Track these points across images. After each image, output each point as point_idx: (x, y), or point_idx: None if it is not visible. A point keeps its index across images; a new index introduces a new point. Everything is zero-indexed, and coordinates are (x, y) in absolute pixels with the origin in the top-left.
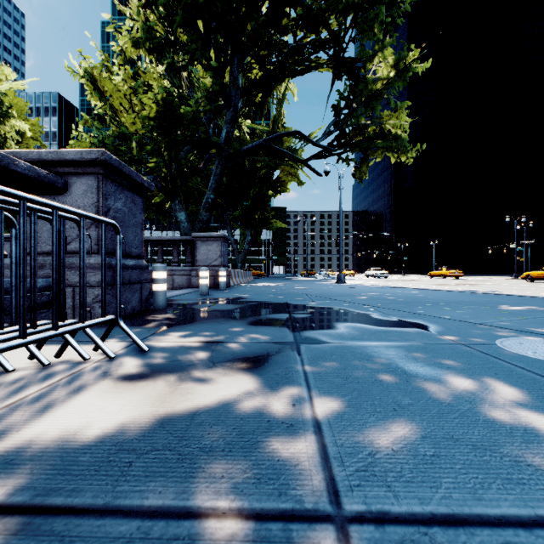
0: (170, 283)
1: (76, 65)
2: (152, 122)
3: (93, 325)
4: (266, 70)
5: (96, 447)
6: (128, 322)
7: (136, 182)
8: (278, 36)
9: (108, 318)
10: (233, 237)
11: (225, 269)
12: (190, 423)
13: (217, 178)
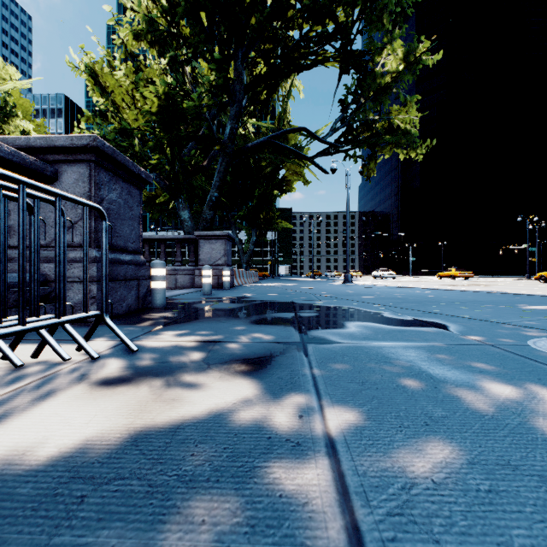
0: (173, 283)
1: (77, 59)
2: (154, 117)
3: (72, 320)
4: (271, 64)
5: (44, 473)
6: (123, 321)
7: (132, 172)
8: (283, 31)
9: (91, 313)
10: (238, 237)
11: (229, 269)
12: (171, 440)
13: (221, 176)
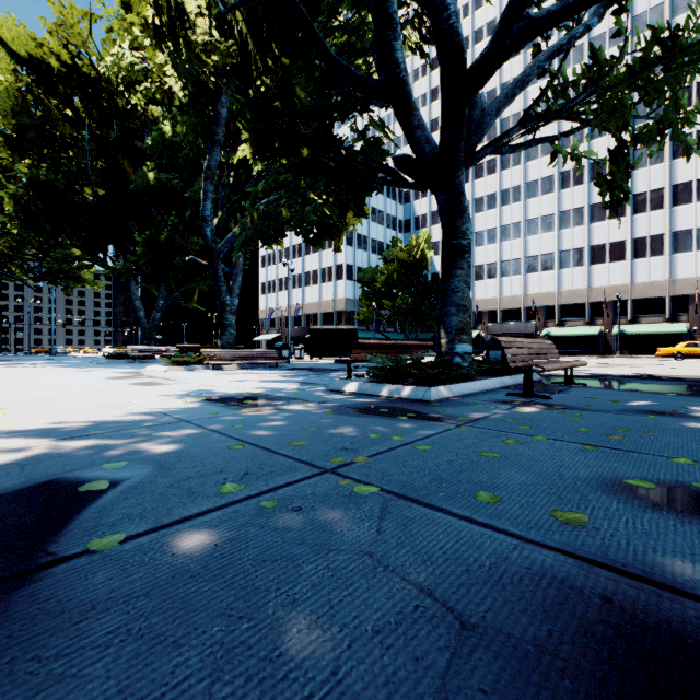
0: None
1: None
2: None
3: None
4: None
5: None
6: None
7: None
8: None
9: None
10: None
11: None
12: None
13: None
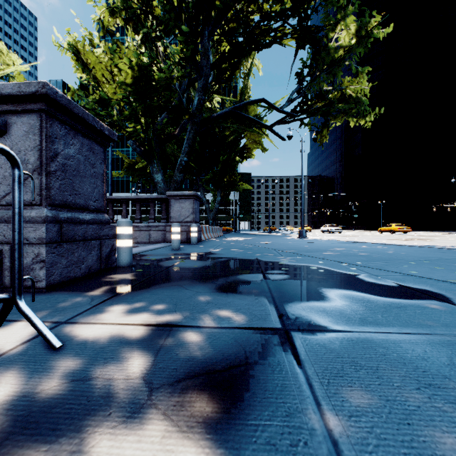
0: (147, 238)
1: (61, 37)
2: (129, 88)
3: None
4: (234, 43)
5: None
6: (78, 285)
7: (93, 127)
8: None
9: None
10: (205, 198)
11: (197, 225)
12: None
13: (189, 142)
